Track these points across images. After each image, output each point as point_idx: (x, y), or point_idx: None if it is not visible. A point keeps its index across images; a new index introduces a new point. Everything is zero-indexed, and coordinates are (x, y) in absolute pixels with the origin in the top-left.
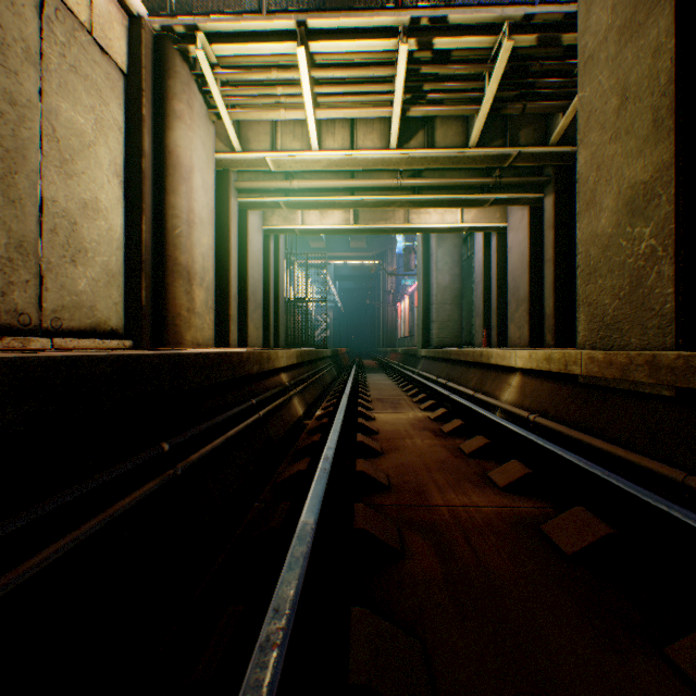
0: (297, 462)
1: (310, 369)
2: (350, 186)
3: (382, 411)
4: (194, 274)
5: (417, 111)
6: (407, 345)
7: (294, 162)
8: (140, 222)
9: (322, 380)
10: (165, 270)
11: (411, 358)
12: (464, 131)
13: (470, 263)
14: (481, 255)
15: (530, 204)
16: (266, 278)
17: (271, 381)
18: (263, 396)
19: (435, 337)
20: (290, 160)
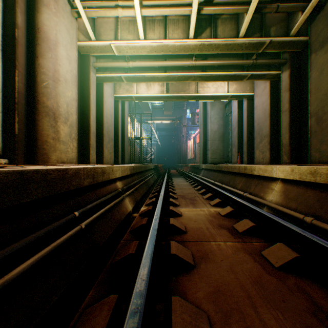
0: (101, 302)
1: (140, 176)
2: (164, 65)
3: (185, 207)
4: (58, 114)
5: (207, 9)
6: (192, 162)
7: (129, 48)
8: (14, 74)
9: (148, 182)
10: (35, 110)
11: (196, 169)
12: (236, 27)
13: (227, 119)
14: (236, 112)
15: (270, 79)
16: (117, 125)
17: (106, 189)
18: (91, 205)
19: (210, 158)
20: (126, 46)
